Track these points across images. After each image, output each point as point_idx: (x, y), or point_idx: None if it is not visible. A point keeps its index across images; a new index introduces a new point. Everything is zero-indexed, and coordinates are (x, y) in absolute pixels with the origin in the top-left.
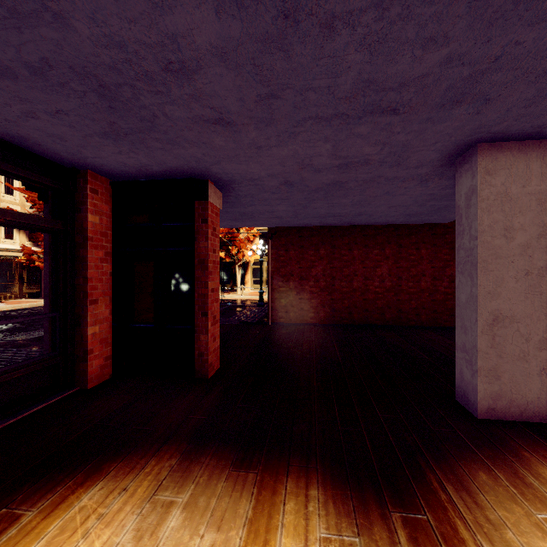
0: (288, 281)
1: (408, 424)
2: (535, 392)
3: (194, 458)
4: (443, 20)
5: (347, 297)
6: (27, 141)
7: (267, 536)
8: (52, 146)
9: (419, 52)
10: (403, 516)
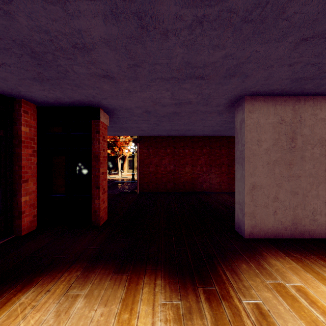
0: (149, 167)
1: (210, 243)
2: (271, 223)
3: (91, 270)
4: (221, 37)
5: (182, 177)
6: None
7: (132, 306)
8: None
9: (211, 51)
10: (204, 288)
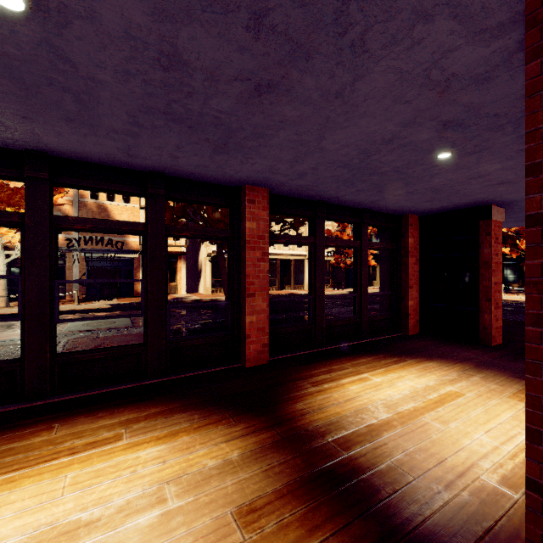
0: None
1: None
2: None
3: (484, 368)
4: None
5: None
6: (387, 210)
7: None
8: (397, 209)
9: None
10: None
